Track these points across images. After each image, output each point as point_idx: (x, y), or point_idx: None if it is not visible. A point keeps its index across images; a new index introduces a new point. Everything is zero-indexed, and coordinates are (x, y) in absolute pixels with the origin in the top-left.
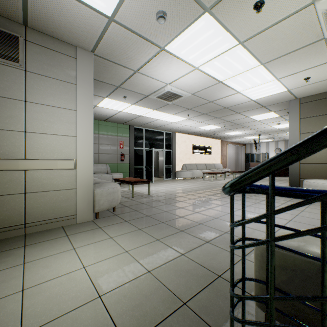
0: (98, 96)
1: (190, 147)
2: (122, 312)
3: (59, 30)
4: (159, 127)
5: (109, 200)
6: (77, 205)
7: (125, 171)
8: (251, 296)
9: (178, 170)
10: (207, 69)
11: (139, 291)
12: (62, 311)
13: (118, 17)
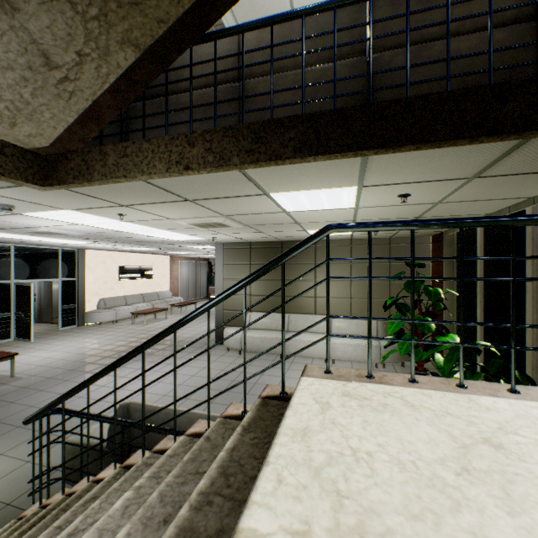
0: None
1: (115, 270)
2: None
3: None
4: (48, 245)
5: None
6: None
7: None
8: (34, 479)
9: (89, 311)
10: (96, 225)
11: None
12: None
13: None
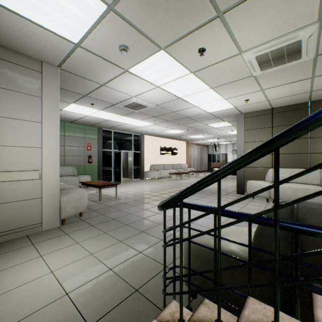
0: (64, 101)
1: (158, 148)
2: (86, 303)
3: (23, 47)
4: (128, 130)
5: (76, 206)
6: (43, 213)
7: (93, 173)
8: (171, 277)
9: (146, 171)
10: (167, 88)
11: (101, 285)
12: (33, 309)
13: (84, 44)
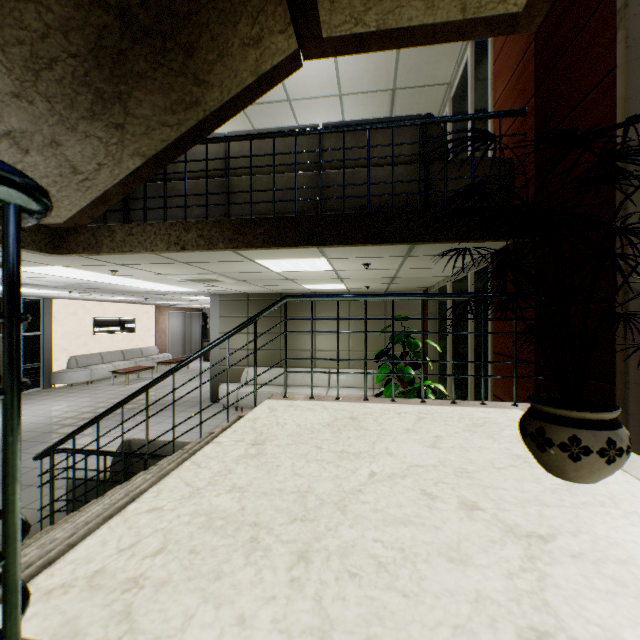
0: None
1: (89, 323)
2: None
3: None
4: None
5: None
6: None
7: None
8: (45, 506)
9: (57, 371)
10: (81, 278)
11: None
12: None
13: None
